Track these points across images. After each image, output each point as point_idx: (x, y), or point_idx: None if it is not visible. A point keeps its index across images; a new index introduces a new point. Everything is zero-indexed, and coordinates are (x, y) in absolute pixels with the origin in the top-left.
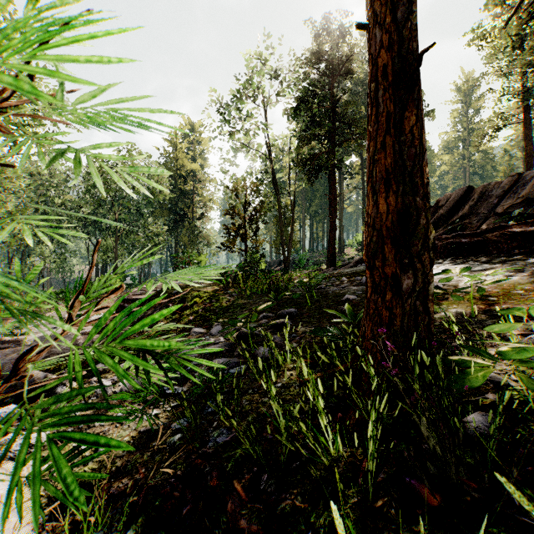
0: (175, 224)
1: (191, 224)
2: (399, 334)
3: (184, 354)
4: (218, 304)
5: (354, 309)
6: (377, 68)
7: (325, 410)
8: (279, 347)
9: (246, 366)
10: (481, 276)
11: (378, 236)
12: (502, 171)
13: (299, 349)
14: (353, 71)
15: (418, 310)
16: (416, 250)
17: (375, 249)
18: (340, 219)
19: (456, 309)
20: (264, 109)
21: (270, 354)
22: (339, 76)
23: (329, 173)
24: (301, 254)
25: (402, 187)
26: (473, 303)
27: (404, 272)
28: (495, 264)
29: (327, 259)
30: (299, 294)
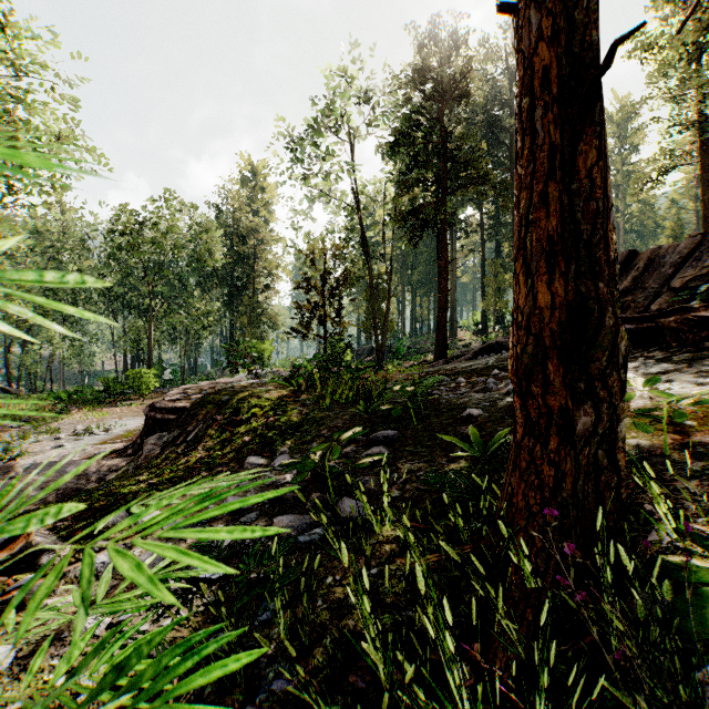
0: (231, 299)
1: (252, 298)
2: (571, 505)
3: (169, 690)
4: (285, 418)
5: (481, 432)
6: (533, 74)
7: (457, 657)
8: (372, 496)
9: (323, 530)
10: (663, 383)
11: (536, 345)
12: (669, 228)
13: (404, 501)
14: (471, 93)
15: (600, 465)
16: (598, 368)
17: (532, 365)
18: (451, 291)
19: (637, 439)
20: (351, 145)
21: (360, 522)
22: (451, 99)
23: (438, 232)
24: (400, 340)
25: (575, 265)
26: (661, 429)
27: (578, 403)
28: (679, 364)
29: (435, 346)
30: (401, 410)
